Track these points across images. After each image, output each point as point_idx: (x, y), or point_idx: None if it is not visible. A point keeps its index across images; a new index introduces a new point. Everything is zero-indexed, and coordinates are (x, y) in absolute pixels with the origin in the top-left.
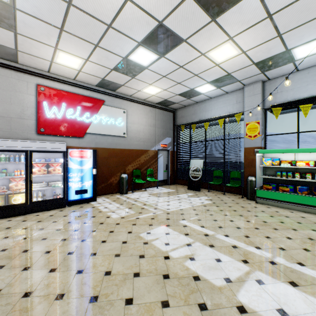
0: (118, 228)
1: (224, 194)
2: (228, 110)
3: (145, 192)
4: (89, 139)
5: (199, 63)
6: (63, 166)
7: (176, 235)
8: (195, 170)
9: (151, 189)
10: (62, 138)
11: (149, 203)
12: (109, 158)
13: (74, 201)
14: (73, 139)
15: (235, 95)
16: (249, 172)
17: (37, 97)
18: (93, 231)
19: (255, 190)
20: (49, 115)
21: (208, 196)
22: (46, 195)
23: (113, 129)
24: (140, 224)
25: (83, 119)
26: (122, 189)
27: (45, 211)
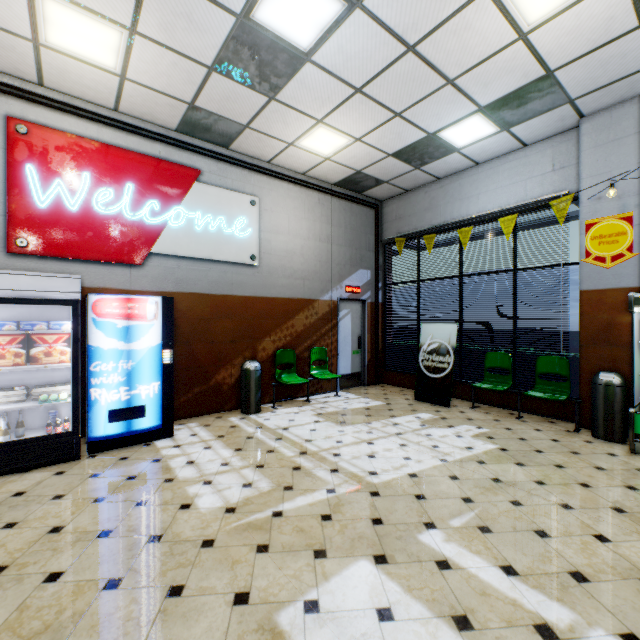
0: (203, 569)
1: (519, 417)
2: (529, 191)
3: (307, 407)
4: (158, 271)
5: (468, 33)
6: (72, 342)
7: (420, 630)
8: (436, 350)
9: (321, 400)
10: (83, 267)
11: (317, 448)
12: (213, 319)
13: (107, 439)
14: (113, 269)
15: (548, 150)
16: (597, 360)
17: (7, 152)
18: (110, 587)
19: (629, 415)
20: (42, 202)
21: (477, 423)
22: (30, 423)
23: (224, 244)
24: (283, 550)
25: (141, 217)
26: (247, 402)
27: (13, 472)
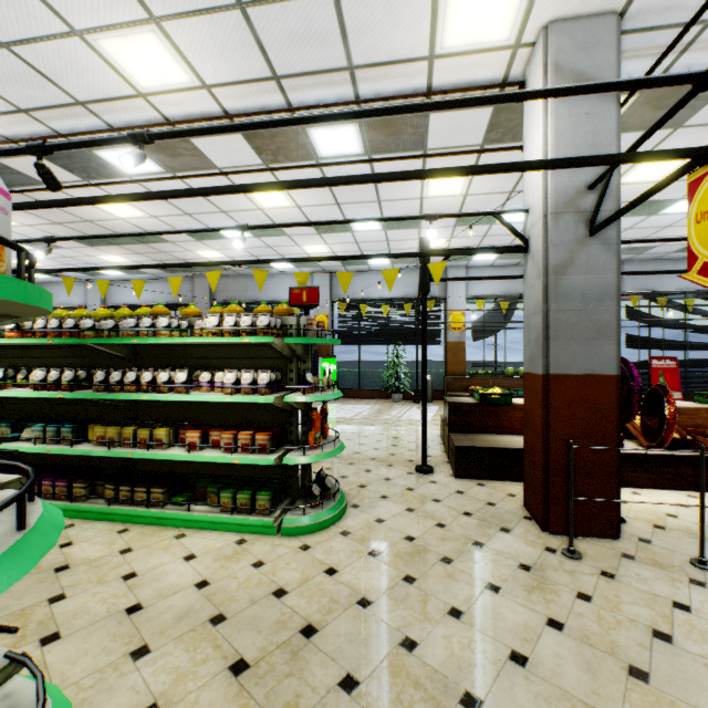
0: None
1: None
2: (77, 301)
3: None
4: None
5: None
6: None
7: None
8: None
9: None
10: None
11: None
12: None
13: None
14: None
15: (83, 286)
16: None
17: None
18: None
19: None
20: None
21: None
22: None
23: None
24: None
25: None
26: None
27: None
